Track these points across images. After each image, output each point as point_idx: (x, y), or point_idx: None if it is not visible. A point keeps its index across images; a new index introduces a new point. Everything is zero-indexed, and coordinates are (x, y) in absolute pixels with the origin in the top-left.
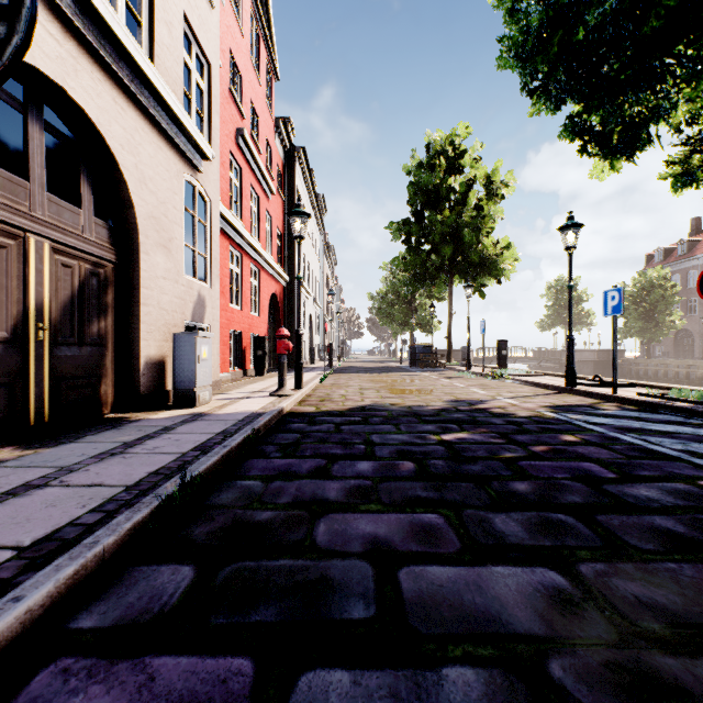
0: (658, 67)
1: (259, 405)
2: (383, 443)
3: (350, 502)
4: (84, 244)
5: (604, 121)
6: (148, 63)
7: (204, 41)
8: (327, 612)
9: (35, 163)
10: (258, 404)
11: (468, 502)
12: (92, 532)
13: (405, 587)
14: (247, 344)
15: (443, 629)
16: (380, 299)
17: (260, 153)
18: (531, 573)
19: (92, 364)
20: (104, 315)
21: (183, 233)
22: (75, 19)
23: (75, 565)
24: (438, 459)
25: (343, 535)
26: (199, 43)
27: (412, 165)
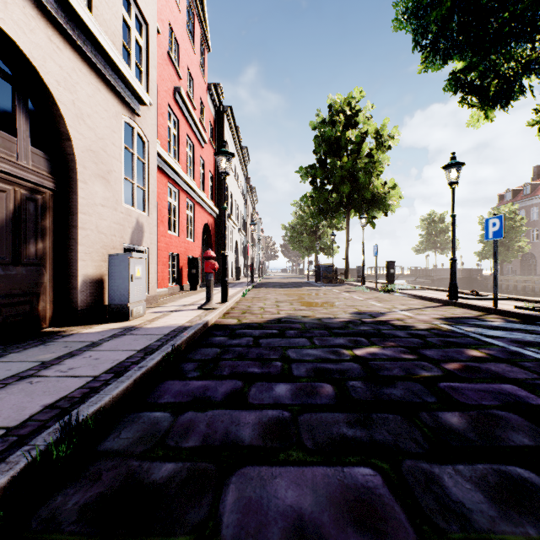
0: (539, 20)
1: (187, 319)
2: (300, 359)
3: (267, 446)
4: (18, 170)
5: (482, 76)
6: (83, 7)
7: (142, 3)
8: None
9: None
10: (186, 317)
11: (403, 446)
12: None
13: None
14: (184, 264)
15: None
16: (291, 229)
17: (195, 109)
18: None
19: (29, 282)
20: (42, 238)
21: (122, 167)
22: None
23: None
24: (356, 380)
25: (257, 511)
26: (137, 4)
27: (317, 122)
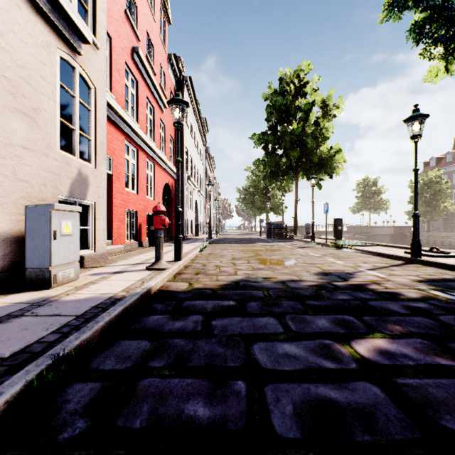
0: None
1: (125, 284)
2: (276, 370)
3: None
4: None
5: (447, 24)
6: None
7: None
8: None
9: None
10: (126, 282)
11: None
12: None
13: None
14: (143, 221)
15: None
16: (245, 191)
17: (155, 74)
18: None
19: None
20: None
21: (58, 108)
22: None
23: None
24: None
25: None
26: None
27: (269, 93)
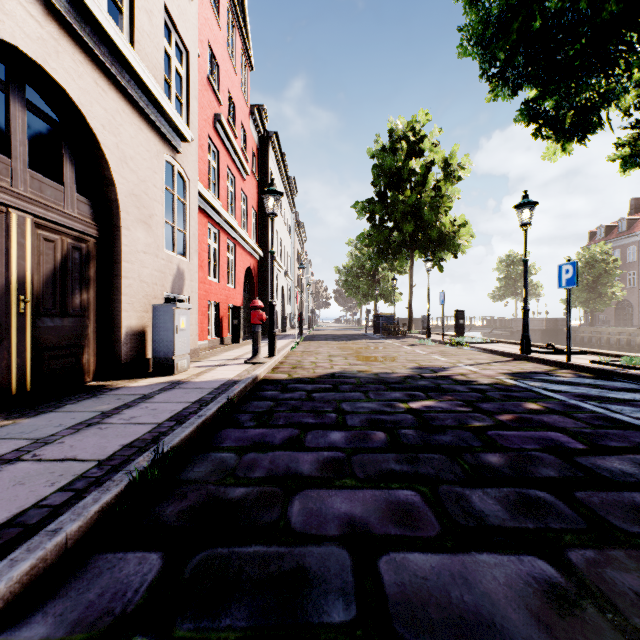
0: (612, 53)
1: (235, 373)
2: (354, 411)
3: (324, 476)
4: (66, 219)
5: (557, 106)
6: (129, 47)
7: (183, 30)
8: (304, 613)
9: (17, 140)
10: (234, 372)
11: (443, 476)
12: (57, 515)
13: (387, 580)
14: (224, 314)
15: (432, 637)
16: (346, 272)
17: (236, 137)
18: (518, 563)
19: (75, 334)
20: (87, 288)
21: (163, 210)
22: (56, 1)
23: (31, 559)
24: (409, 429)
25: (318, 515)
26: (178, 32)
27: (376, 149)
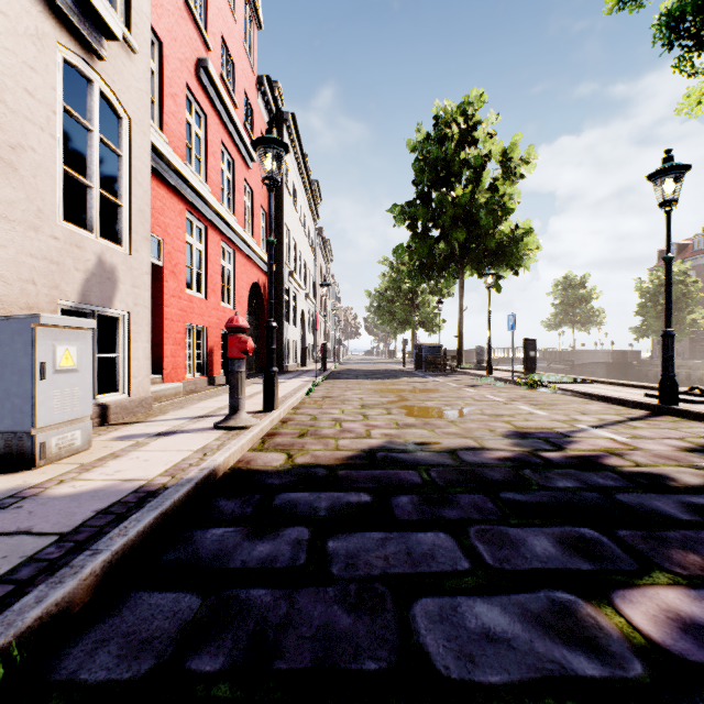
0: None
1: (172, 459)
2: (470, 685)
3: None
4: None
5: None
6: None
7: None
8: None
9: None
10: (173, 455)
11: None
12: None
13: None
14: (215, 343)
15: None
16: (379, 295)
17: (236, 105)
18: None
19: None
20: None
21: (59, 148)
22: None
23: None
24: None
25: None
26: None
27: (417, 140)
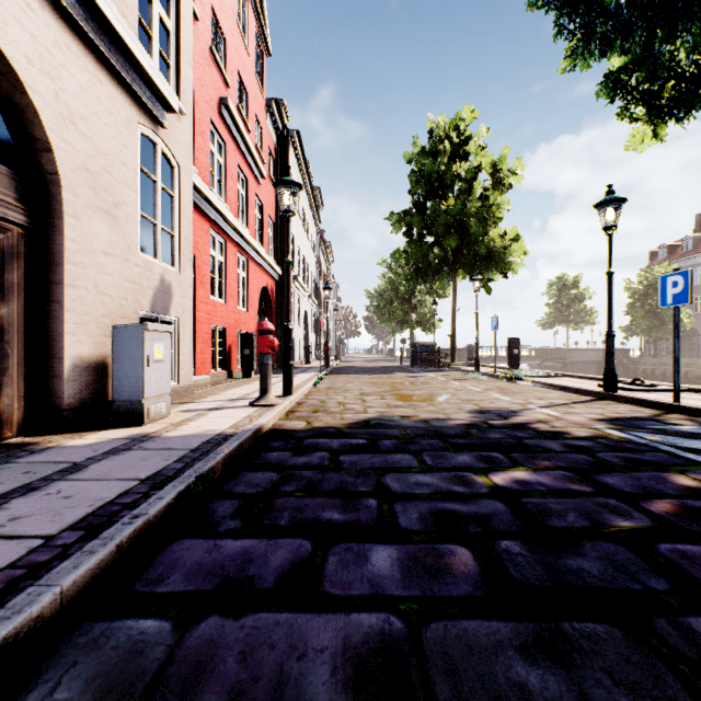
0: None
1: (231, 421)
2: (406, 493)
3: None
4: None
5: (651, 76)
6: None
7: None
8: None
9: None
10: (230, 419)
11: None
12: None
13: None
14: (233, 342)
15: None
16: (378, 296)
17: (249, 130)
18: None
19: None
20: (6, 299)
21: (139, 200)
22: None
23: None
24: (510, 538)
25: None
26: None
27: (413, 152)
